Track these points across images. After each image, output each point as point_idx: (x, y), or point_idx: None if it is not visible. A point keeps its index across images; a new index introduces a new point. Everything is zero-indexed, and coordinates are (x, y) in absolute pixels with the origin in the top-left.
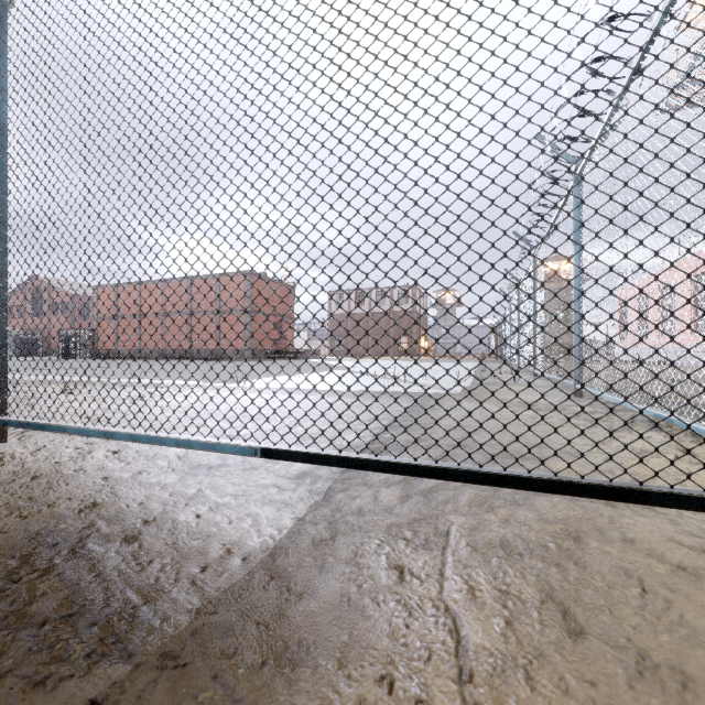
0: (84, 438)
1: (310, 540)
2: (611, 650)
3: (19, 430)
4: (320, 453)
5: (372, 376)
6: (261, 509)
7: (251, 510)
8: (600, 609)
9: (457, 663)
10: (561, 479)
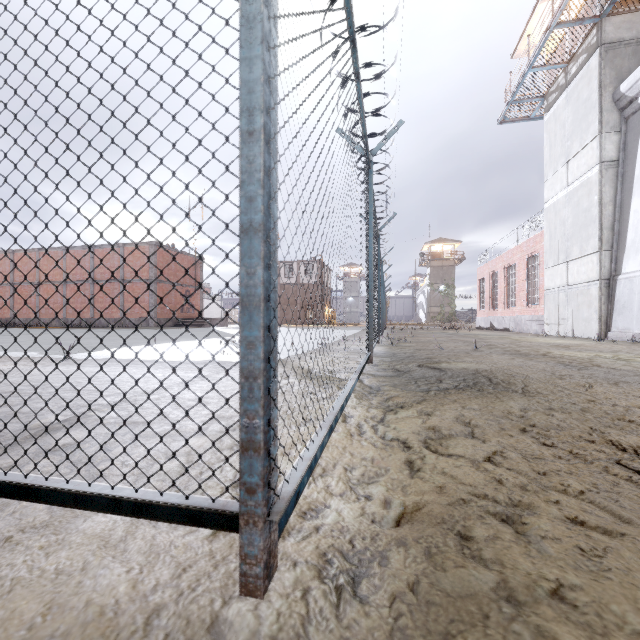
0: None
1: None
2: None
3: None
4: None
5: None
6: None
7: None
8: None
9: None
10: None
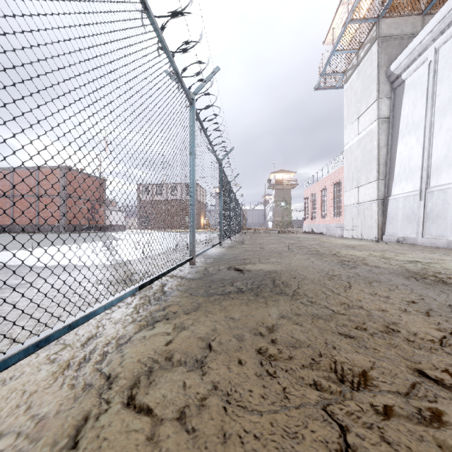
0: None
1: None
2: None
3: None
4: None
5: None
6: None
7: None
8: None
9: None
10: None
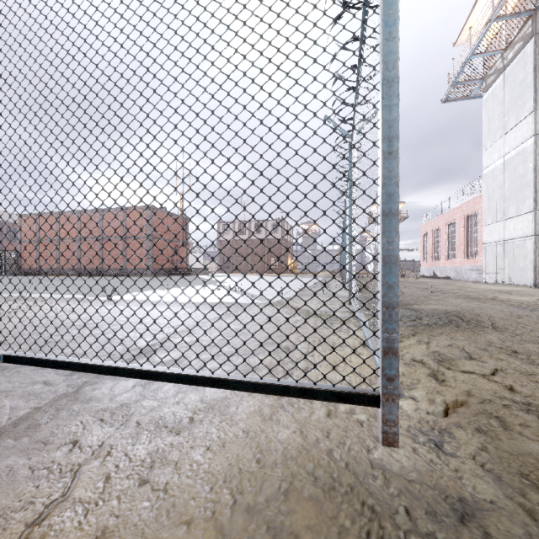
0: None
1: (27, 424)
2: (151, 492)
3: None
4: (41, 358)
5: (77, 300)
6: (11, 401)
7: (3, 403)
8: (170, 464)
9: (42, 511)
10: (182, 373)
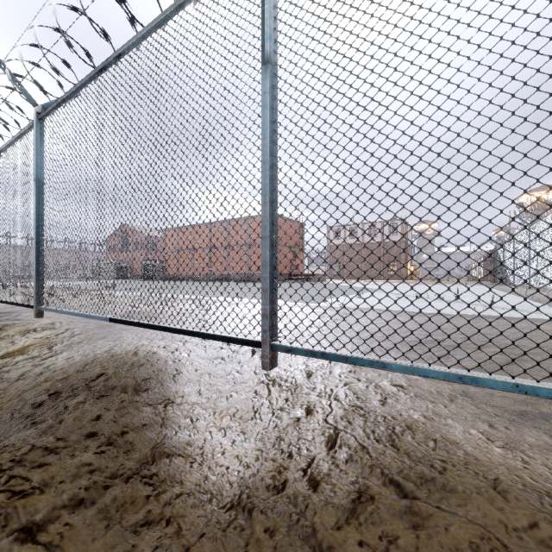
0: (336, 365)
1: None
2: None
3: (246, 349)
4: None
5: None
6: None
7: None
8: None
9: None
10: None
